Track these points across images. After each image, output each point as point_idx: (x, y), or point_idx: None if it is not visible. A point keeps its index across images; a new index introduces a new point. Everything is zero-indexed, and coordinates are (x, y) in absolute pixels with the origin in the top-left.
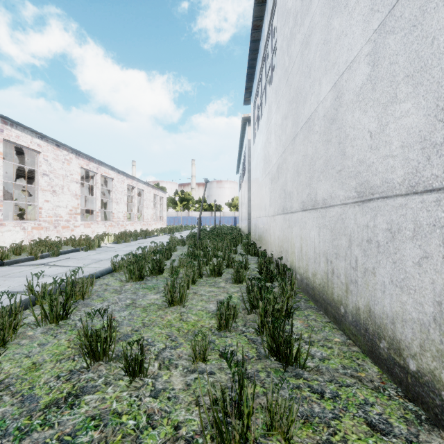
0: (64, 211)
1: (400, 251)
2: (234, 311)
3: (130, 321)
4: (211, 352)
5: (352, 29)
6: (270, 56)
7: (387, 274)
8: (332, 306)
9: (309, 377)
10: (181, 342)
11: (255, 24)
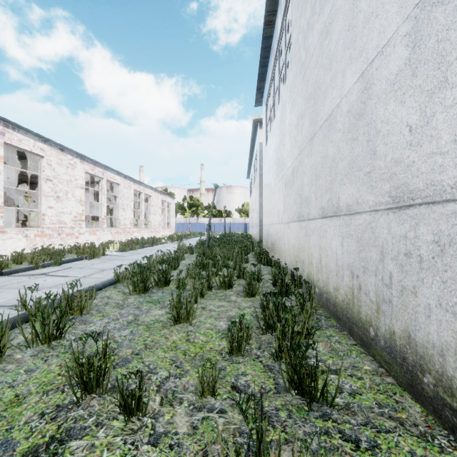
0: (69, 217)
1: (453, 269)
2: (248, 331)
3: (130, 342)
4: (221, 383)
5: (384, 8)
6: (283, 54)
7: (433, 295)
8: (359, 326)
9: (339, 418)
10: (187, 369)
11: (268, 19)
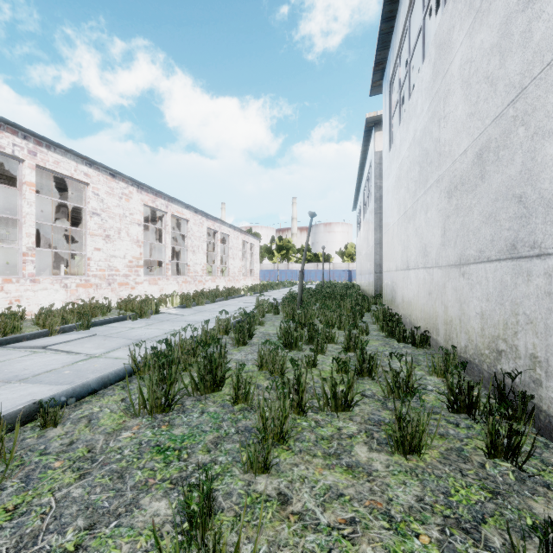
0: (122, 262)
1: None
2: None
3: None
4: None
5: None
6: None
7: None
8: None
9: None
10: None
11: None
